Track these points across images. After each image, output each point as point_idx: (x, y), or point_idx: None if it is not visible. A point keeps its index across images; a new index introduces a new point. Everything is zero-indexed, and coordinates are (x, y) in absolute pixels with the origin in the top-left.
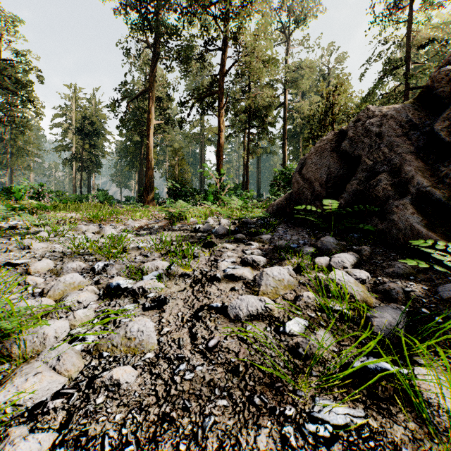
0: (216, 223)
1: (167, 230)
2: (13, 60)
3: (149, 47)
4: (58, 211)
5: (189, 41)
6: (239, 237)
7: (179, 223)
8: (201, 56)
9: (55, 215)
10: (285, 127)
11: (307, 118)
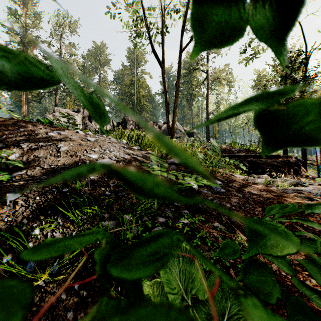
0: None
1: None
2: None
3: None
4: None
5: None
6: None
7: None
8: None
9: None
10: None
11: None
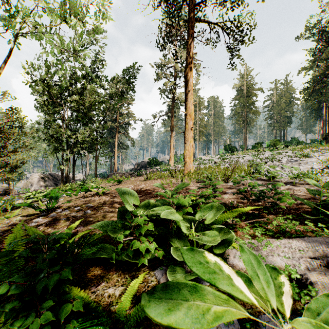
0: None
1: None
2: (252, 88)
3: None
4: (294, 147)
5: None
6: None
7: None
8: None
9: (293, 148)
10: None
11: None
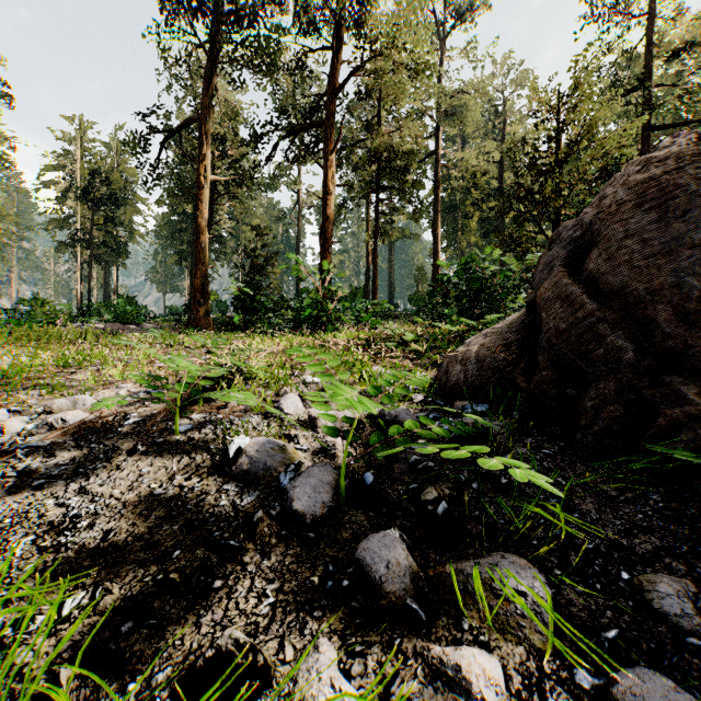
0: (305, 409)
1: (140, 452)
2: None
3: (201, 44)
4: None
5: (270, 28)
6: (391, 587)
7: (199, 410)
8: (292, 60)
9: None
10: (436, 192)
11: (473, 178)
